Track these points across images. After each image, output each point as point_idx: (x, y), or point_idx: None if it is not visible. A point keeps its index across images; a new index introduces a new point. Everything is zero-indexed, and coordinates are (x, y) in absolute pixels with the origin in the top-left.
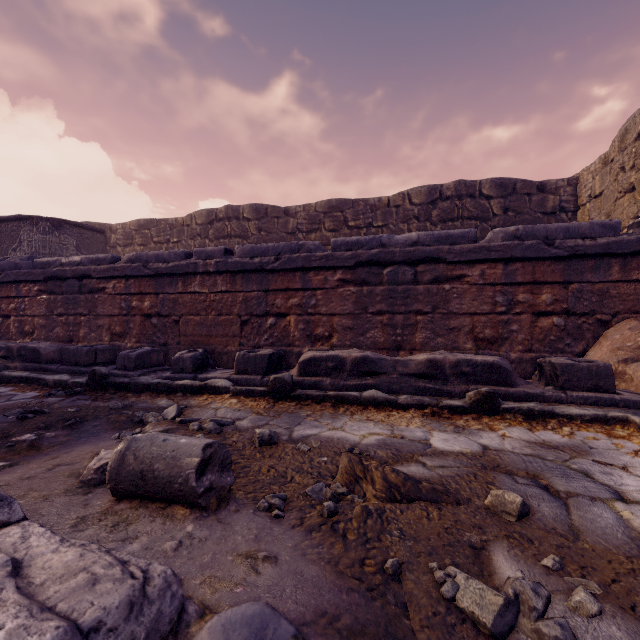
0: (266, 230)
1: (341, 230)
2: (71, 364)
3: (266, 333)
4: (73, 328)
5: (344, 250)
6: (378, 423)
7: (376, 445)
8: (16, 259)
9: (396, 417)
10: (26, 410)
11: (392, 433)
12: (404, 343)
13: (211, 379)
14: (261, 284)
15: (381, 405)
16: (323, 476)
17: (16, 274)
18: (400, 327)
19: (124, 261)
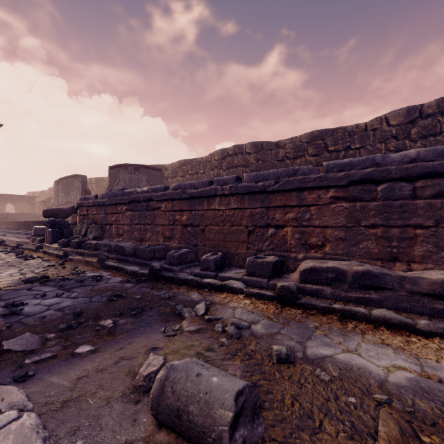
0: (262, 160)
1: (322, 154)
2: (141, 258)
3: (267, 240)
4: (143, 232)
5: (336, 171)
6: (398, 351)
7: (410, 388)
8: (116, 190)
9: (417, 345)
10: (113, 294)
11: (422, 370)
12: (400, 255)
13: (229, 280)
14: (263, 202)
15: (395, 327)
16: (359, 431)
17: (115, 199)
18: (396, 240)
19: (171, 189)
